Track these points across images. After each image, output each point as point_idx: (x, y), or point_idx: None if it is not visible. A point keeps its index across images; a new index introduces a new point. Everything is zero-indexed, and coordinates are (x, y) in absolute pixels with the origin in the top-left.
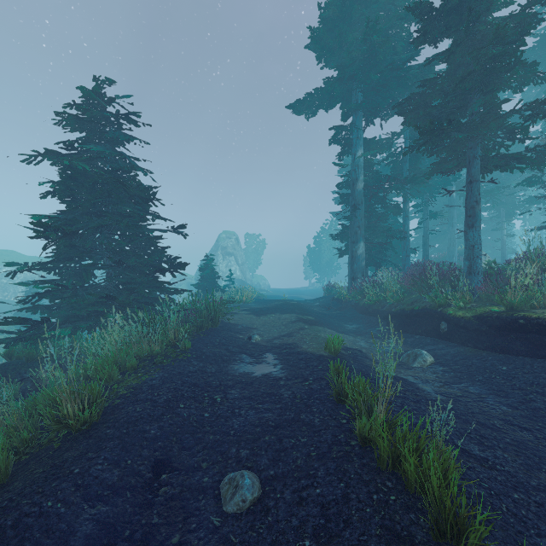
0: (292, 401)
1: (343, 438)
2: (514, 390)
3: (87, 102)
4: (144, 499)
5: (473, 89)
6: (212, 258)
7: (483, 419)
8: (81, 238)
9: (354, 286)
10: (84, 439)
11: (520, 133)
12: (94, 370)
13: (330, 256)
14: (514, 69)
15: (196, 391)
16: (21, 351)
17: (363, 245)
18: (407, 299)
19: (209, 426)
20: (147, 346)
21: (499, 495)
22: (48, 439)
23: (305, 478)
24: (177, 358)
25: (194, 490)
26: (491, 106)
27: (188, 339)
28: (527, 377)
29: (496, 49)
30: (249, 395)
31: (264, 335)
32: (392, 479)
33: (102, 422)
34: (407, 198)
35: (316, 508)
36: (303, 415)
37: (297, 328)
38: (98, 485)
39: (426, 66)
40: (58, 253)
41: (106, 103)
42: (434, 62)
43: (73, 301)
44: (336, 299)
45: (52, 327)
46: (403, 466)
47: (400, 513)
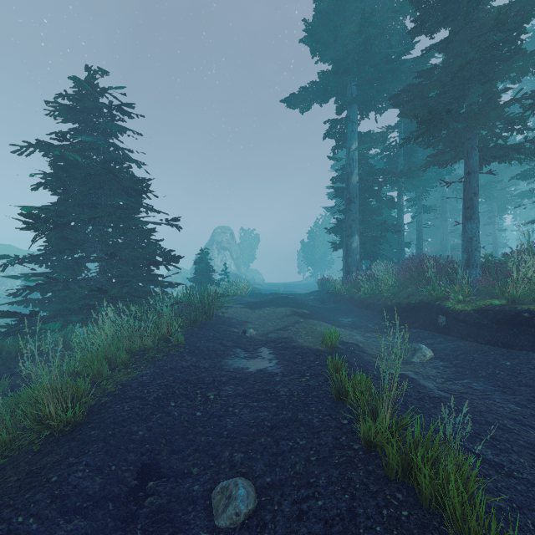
0: (288, 399)
1: (345, 440)
2: (520, 386)
3: (79, 93)
4: (128, 511)
5: (472, 78)
6: (206, 252)
7: (491, 418)
8: (72, 230)
9: (349, 279)
10: (66, 442)
11: (519, 124)
12: (83, 366)
13: (324, 250)
14: (513, 59)
15: (188, 387)
16: (12, 346)
17: (358, 238)
18: (403, 292)
19: (201, 426)
20: (139, 340)
21: (522, 508)
22: (28, 441)
23: (305, 487)
24: (170, 353)
25: (184, 501)
26: (491, 95)
27: (182, 332)
28: (533, 373)
29: (496, 36)
30: (244, 392)
31: (258, 329)
32: (402, 490)
33: (87, 422)
34: (401, 192)
35: (319, 524)
36: (301, 414)
37: (292, 321)
38: (77, 496)
39: (422, 59)
40: (49, 246)
41: (98, 94)
42: (429, 55)
43: (64, 294)
44: (331, 292)
45: (42, 320)
46: (417, 477)
47: (415, 532)
